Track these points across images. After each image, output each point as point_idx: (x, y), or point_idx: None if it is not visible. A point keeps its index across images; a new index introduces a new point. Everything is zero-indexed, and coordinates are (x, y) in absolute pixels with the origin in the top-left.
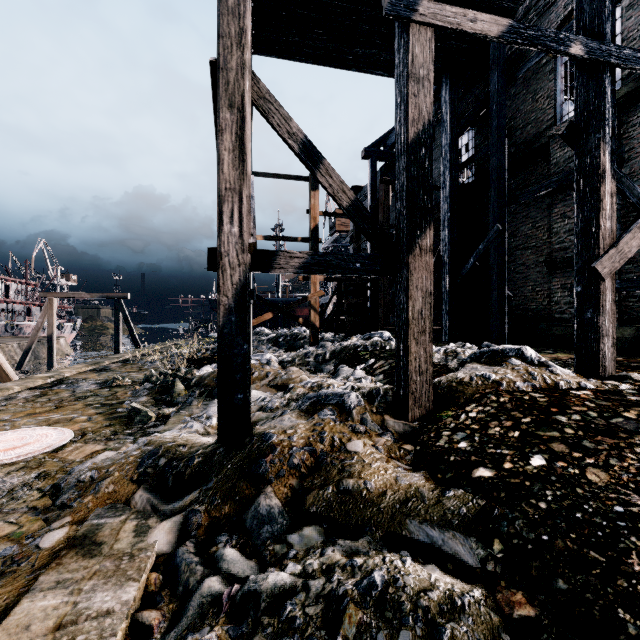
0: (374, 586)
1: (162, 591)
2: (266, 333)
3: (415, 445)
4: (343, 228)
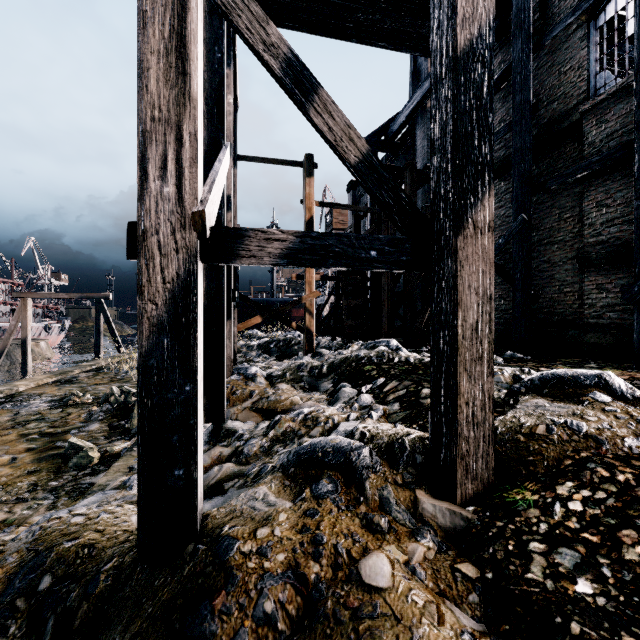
0: None
1: None
2: (259, 336)
3: (481, 566)
4: (340, 226)
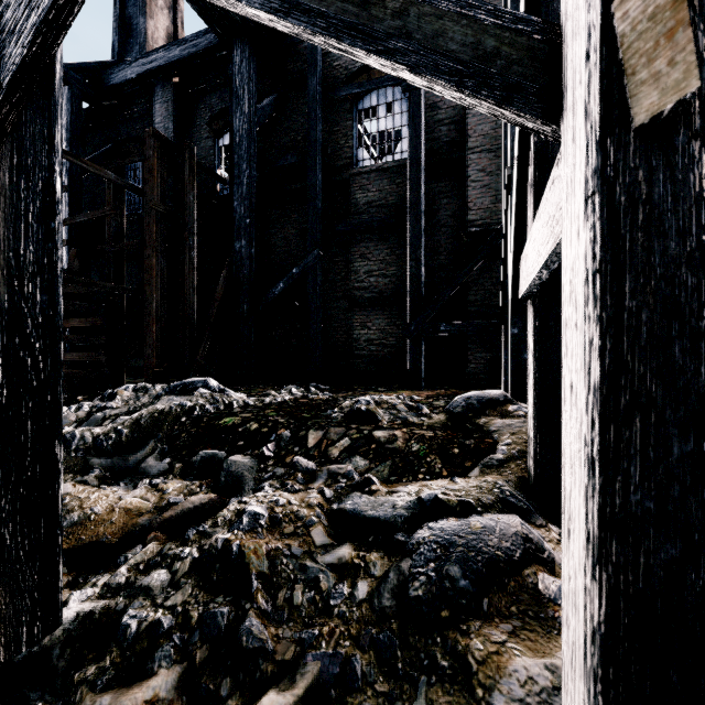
0: None
1: None
2: None
3: None
4: None
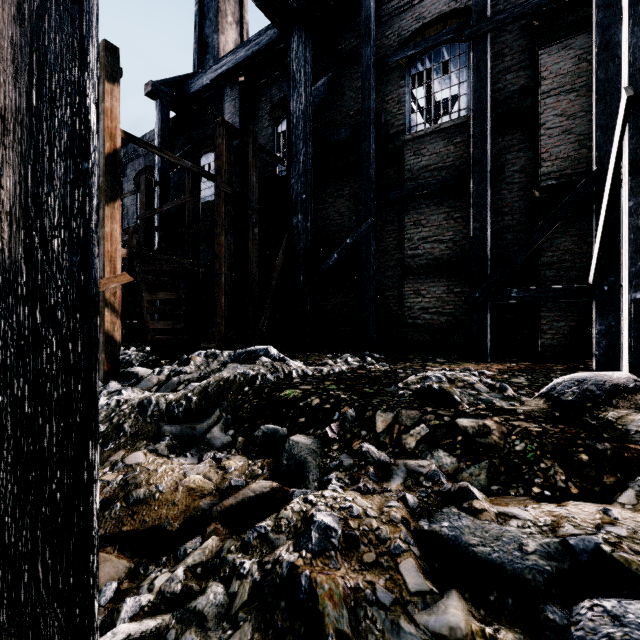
0: None
1: None
2: None
3: None
4: None
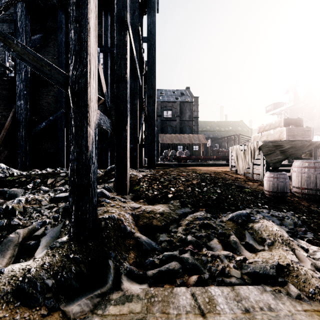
0: (203, 217)
1: (177, 280)
2: None
3: (143, 199)
4: None
